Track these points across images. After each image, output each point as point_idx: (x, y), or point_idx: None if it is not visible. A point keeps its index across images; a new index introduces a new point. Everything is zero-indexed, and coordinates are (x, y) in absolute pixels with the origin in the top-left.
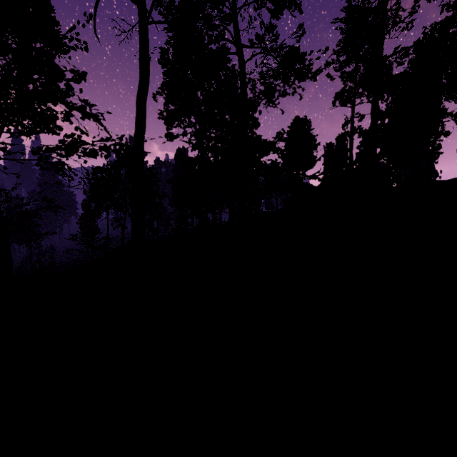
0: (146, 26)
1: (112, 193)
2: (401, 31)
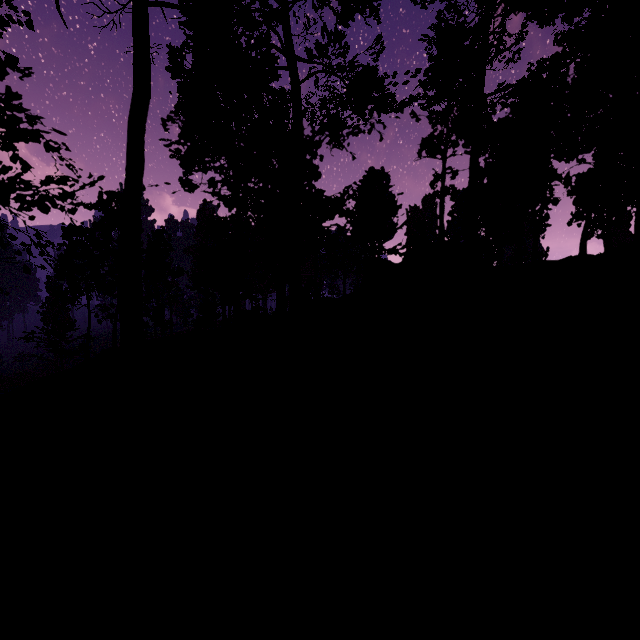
0: (145, 7)
1: (96, 268)
2: (506, 62)
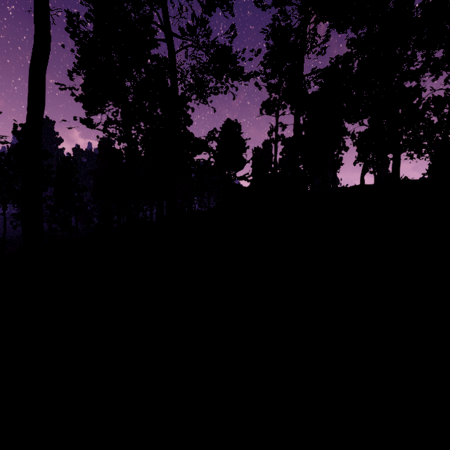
0: None
1: (11, 184)
2: (317, 54)
